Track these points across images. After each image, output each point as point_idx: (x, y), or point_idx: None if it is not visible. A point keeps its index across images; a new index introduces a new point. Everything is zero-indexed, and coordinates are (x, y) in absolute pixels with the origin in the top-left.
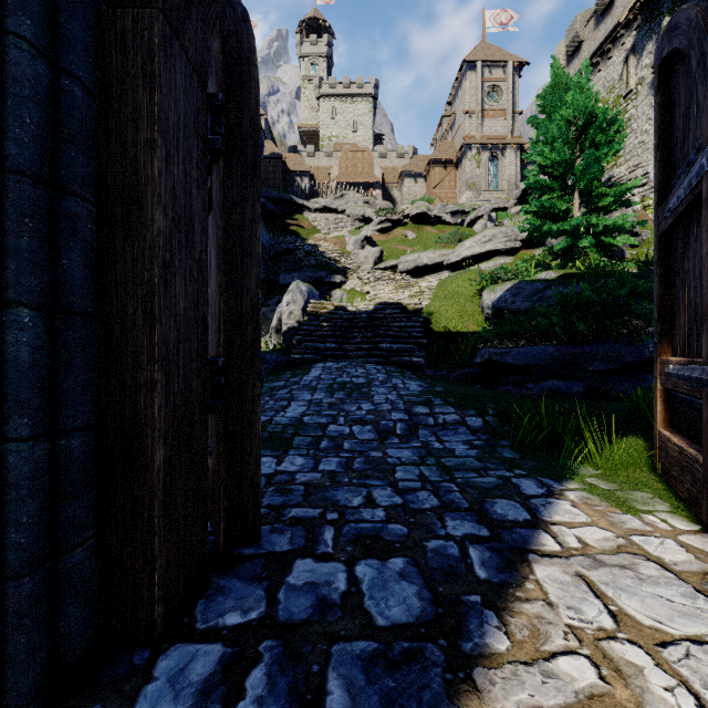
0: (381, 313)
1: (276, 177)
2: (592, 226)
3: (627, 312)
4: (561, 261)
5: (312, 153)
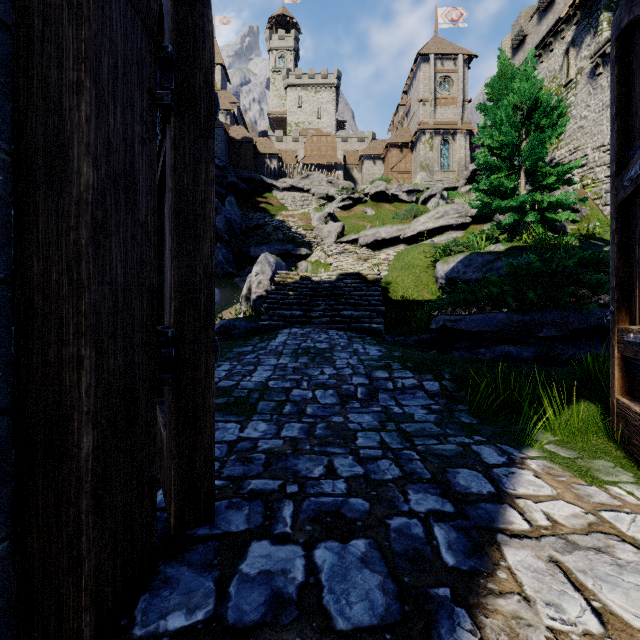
0: (342, 283)
1: (247, 159)
2: (537, 202)
3: (574, 282)
4: (508, 235)
5: (280, 137)
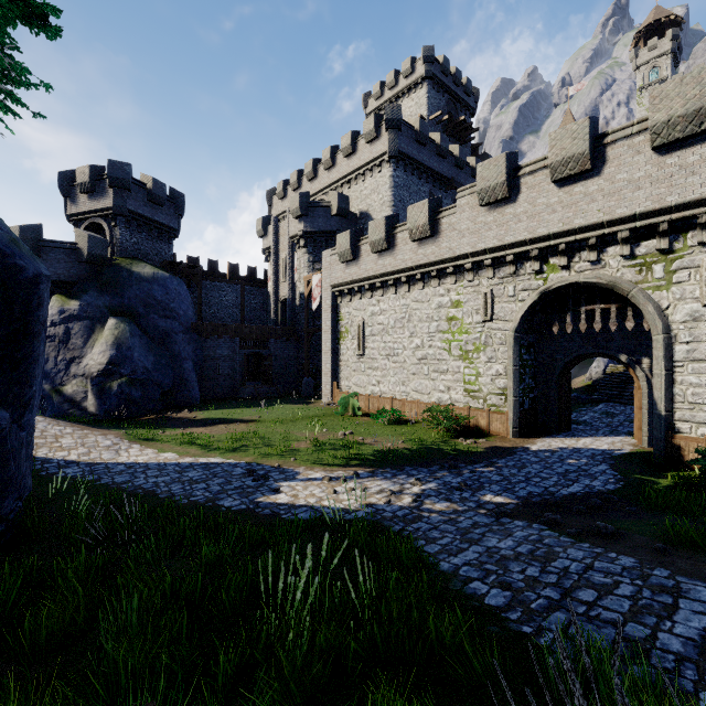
0: None
1: None
2: None
3: None
4: None
5: None
